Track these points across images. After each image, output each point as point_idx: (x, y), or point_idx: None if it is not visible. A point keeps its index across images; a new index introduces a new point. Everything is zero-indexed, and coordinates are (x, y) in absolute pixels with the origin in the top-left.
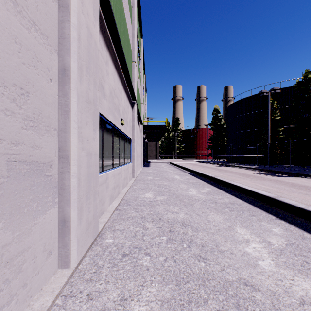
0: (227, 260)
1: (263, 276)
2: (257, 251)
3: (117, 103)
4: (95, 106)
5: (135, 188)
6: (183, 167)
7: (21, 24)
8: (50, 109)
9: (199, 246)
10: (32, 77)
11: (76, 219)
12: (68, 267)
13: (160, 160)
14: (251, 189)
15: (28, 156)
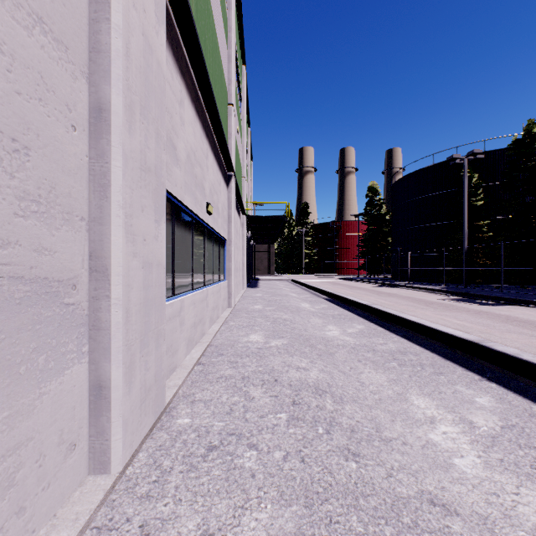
0: (397, 457)
1: (463, 487)
2: (451, 440)
3: (200, 175)
4: (159, 178)
5: (233, 326)
6: (317, 289)
7: (13, 18)
8: (73, 181)
9: (347, 430)
10: (35, 121)
11: (122, 384)
12: (106, 473)
13: (275, 275)
14: (436, 327)
15: (28, 267)
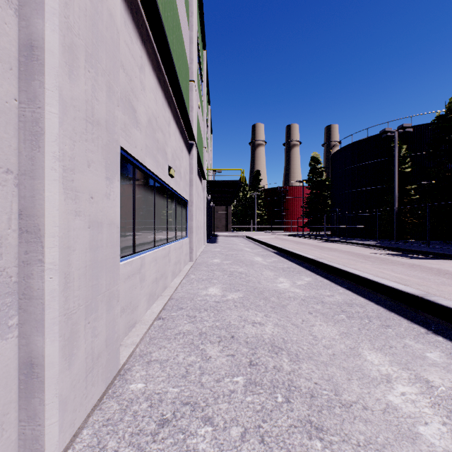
0: (360, 427)
1: None
2: (411, 403)
3: (162, 140)
4: (112, 134)
5: (193, 279)
6: (268, 244)
7: None
8: None
9: (306, 396)
10: None
11: (58, 360)
12: None
13: (232, 232)
14: (379, 281)
15: None
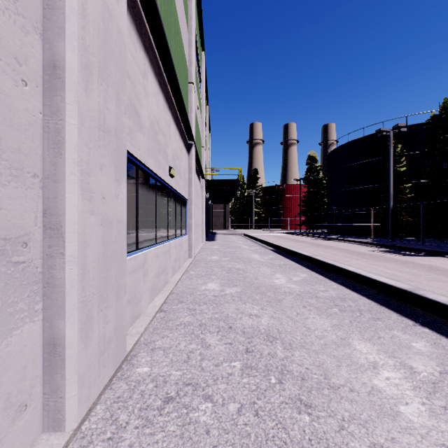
0: (346, 406)
1: (412, 437)
2: (394, 386)
3: (163, 142)
4: (120, 139)
5: (192, 275)
6: (265, 242)
7: None
8: (23, 137)
9: (298, 378)
10: None
11: (77, 341)
12: (60, 430)
13: (230, 230)
14: (371, 277)
15: None
